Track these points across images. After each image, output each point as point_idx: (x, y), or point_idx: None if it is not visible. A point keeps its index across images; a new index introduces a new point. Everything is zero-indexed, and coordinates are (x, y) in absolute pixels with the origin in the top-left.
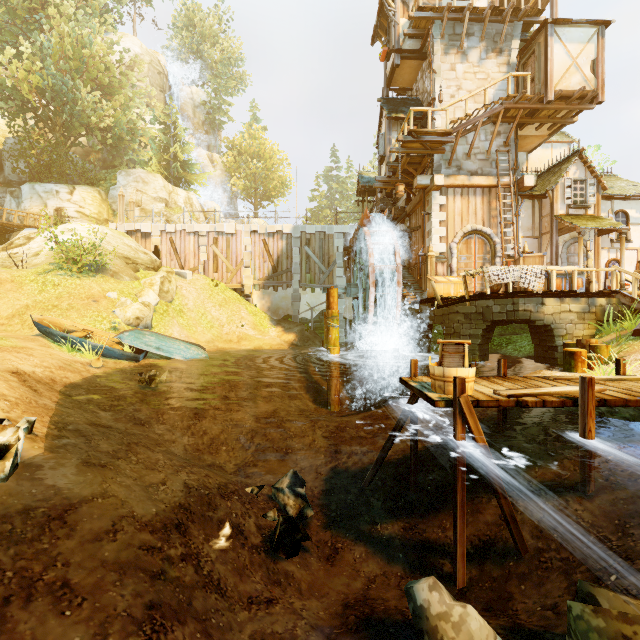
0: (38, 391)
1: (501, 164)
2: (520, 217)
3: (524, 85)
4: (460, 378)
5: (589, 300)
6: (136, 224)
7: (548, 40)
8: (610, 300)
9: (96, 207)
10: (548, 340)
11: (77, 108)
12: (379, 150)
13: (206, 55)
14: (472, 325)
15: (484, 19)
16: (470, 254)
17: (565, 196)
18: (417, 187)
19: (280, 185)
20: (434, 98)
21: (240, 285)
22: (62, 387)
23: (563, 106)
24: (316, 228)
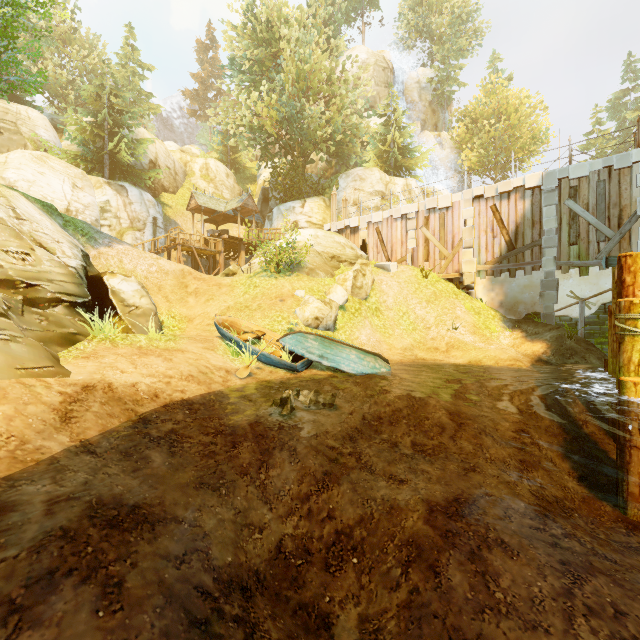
0: (74, 419)
1: None
2: None
3: None
4: None
5: None
6: (345, 221)
7: None
8: None
9: (321, 214)
10: None
11: (303, 126)
12: None
13: (433, 26)
14: None
15: None
16: None
17: None
18: None
19: (530, 141)
20: None
21: (457, 274)
22: (158, 406)
23: None
24: (590, 165)
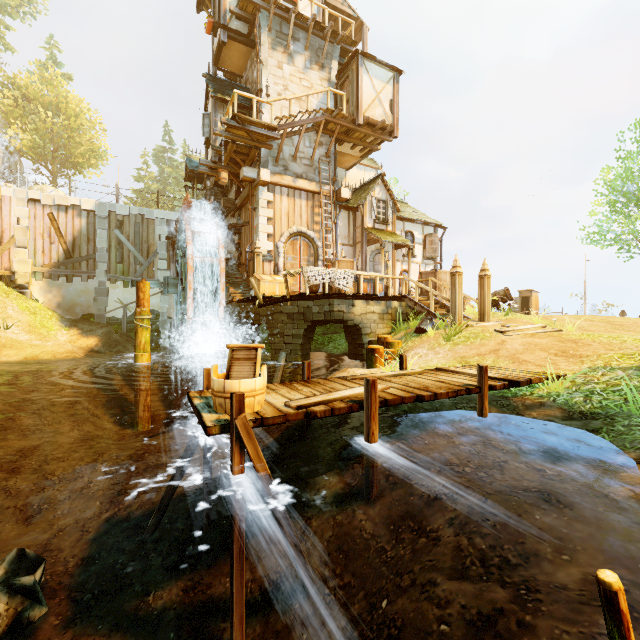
0: None
1: (323, 173)
2: (339, 225)
3: (342, 105)
4: (238, 394)
5: (387, 303)
6: None
7: (359, 69)
8: (401, 303)
9: None
10: (358, 338)
11: None
12: (204, 131)
13: None
14: (295, 325)
15: (308, 29)
16: (296, 255)
17: (372, 212)
18: (244, 179)
19: (91, 153)
20: (261, 89)
21: (8, 271)
22: None
23: (370, 132)
24: (131, 209)
